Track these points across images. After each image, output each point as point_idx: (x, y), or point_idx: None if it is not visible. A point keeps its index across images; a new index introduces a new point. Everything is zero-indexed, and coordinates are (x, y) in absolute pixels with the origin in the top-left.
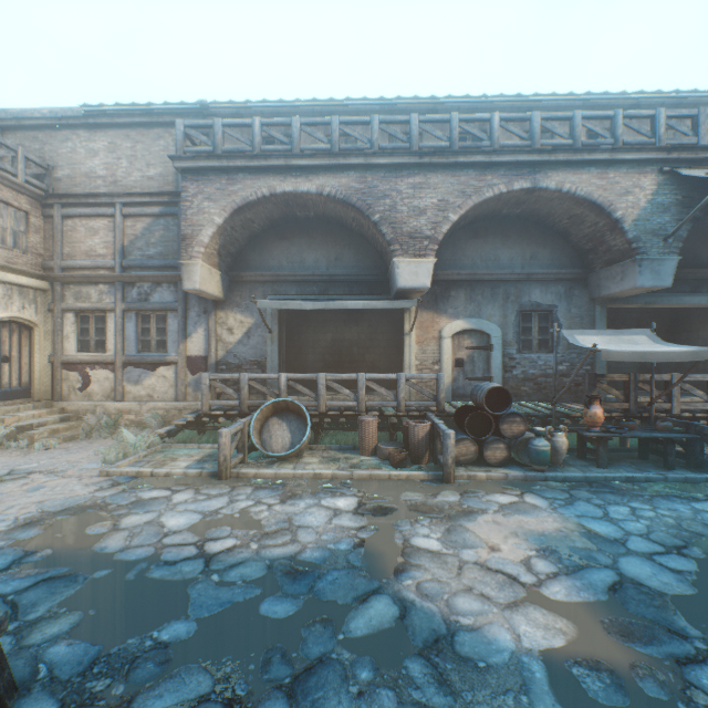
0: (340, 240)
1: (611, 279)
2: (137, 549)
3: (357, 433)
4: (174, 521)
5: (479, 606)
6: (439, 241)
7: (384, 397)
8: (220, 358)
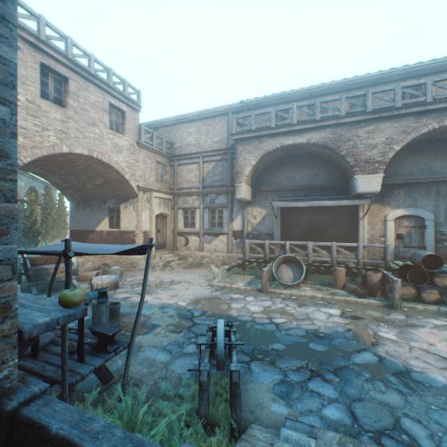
0: (316, 165)
1: None
2: (244, 316)
3: (329, 276)
4: (252, 308)
5: (423, 365)
6: (386, 163)
7: (345, 256)
8: (249, 232)
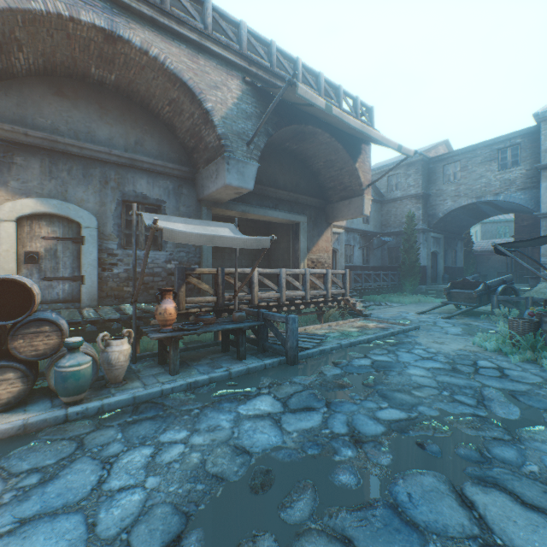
0: None
1: (210, 178)
2: None
3: None
4: None
5: None
6: None
7: None
8: None
